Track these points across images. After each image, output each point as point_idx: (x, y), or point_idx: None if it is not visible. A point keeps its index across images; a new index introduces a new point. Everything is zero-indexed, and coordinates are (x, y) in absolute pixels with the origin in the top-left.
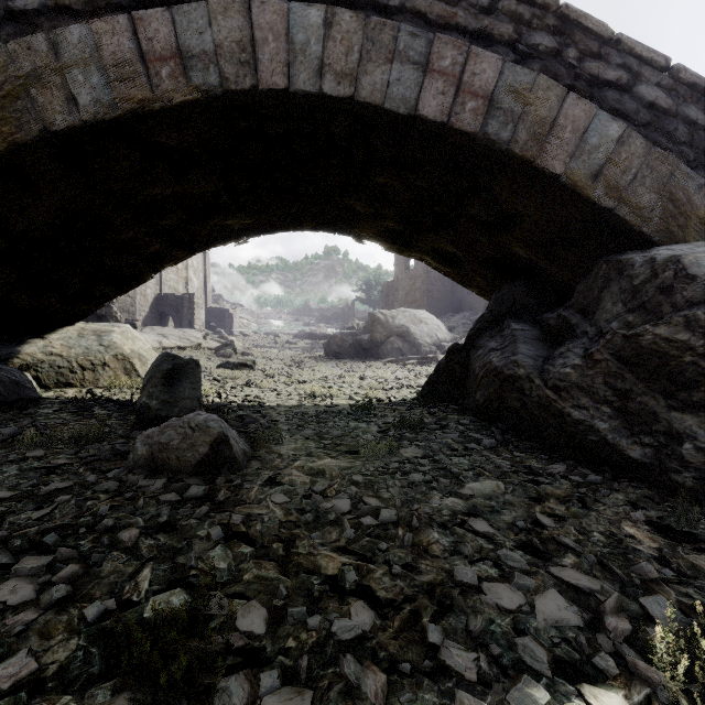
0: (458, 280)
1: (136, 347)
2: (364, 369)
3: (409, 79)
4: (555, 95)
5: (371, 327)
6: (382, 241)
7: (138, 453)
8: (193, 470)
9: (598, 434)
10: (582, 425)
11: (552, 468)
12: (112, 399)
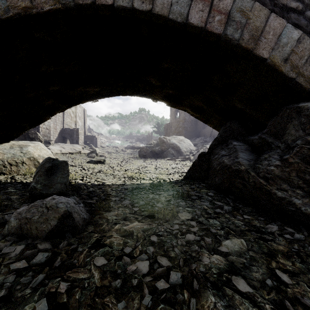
0: (203, 120)
1: (41, 153)
2: (156, 163)
3: (183, 2)
4: (264, 14)
5: (160, 144)
6: (166, 101)
7: (11, 224)
8: (46, 236)
9: (295, 206)
10: (284, 200)
11: (269, 227)
12: (22, 182)
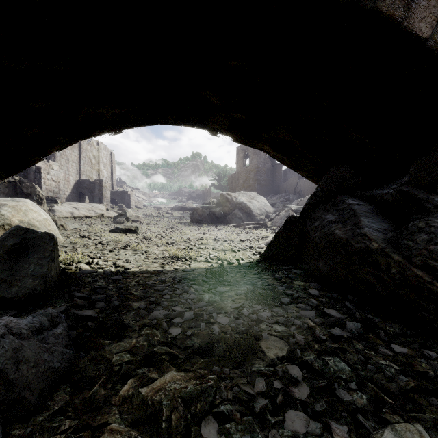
0: (291, 165)
1: (27, 218)
2: (216, 232)
3: None
4: None
5: (222, 203)
6: (232, 133)
7: None
8: None
9: None
10: None
11: None
12: None
